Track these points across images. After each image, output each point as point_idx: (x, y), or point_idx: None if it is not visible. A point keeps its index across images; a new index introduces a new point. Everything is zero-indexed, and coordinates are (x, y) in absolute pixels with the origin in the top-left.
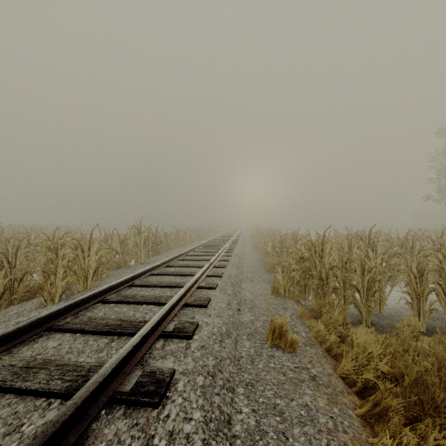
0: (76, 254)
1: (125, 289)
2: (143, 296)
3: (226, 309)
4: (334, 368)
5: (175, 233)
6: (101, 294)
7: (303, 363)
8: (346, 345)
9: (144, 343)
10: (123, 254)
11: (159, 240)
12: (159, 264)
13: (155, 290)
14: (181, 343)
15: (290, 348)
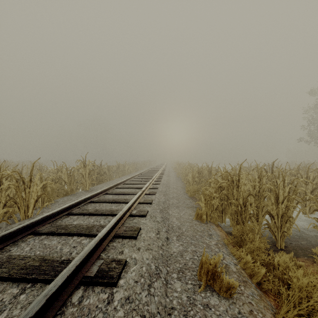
0: (16, 185)
1: (63, 218)
2: (76, 226)
3: (155, 239)
4: (273, 313)
5: (117, 166)
6: (34, 225)
7: (244, 315)
8: (273, 275)
9: (54, 301)
10: (70, 183)
11: (103, 171)
12: (99, 192)
13: (90, 218)
14: (103, 294)
15: (226, 293)
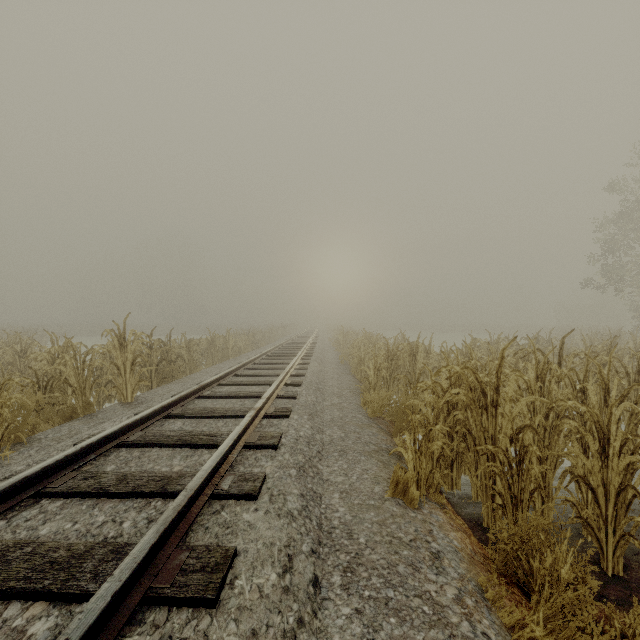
0: None
1: (17, 509)
2: (36, 553)
3: (276, 598)
4: None
5: (209, 339)
6: None
7: None
8: None
9: None
10: (84, 388)
11: (174, 353)
12: (147, 416)
13: (96, 509)
14: None
15: None
